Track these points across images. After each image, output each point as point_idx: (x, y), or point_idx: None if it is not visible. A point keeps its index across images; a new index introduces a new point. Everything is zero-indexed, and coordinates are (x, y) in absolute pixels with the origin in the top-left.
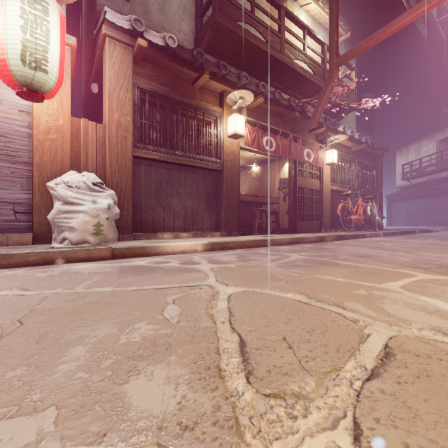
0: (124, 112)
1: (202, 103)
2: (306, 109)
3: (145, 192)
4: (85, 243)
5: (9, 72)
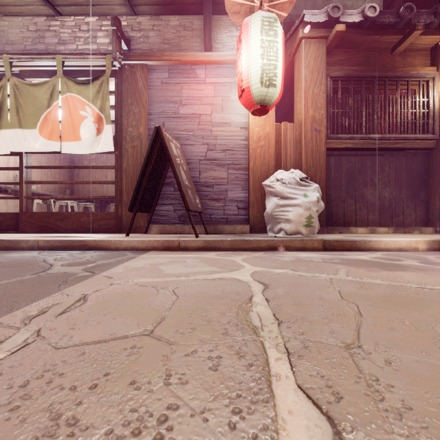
0: (318, 106)
1: (406, 70)
2: None
3: (335, 184)
4: (298, 234)
5: (250, 96)
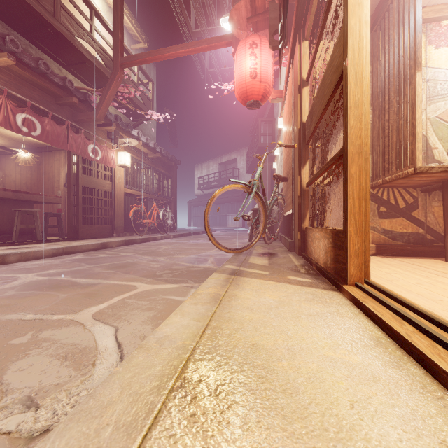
0: None
1: None
2: (90, 99)
3: None
4: None
5: None
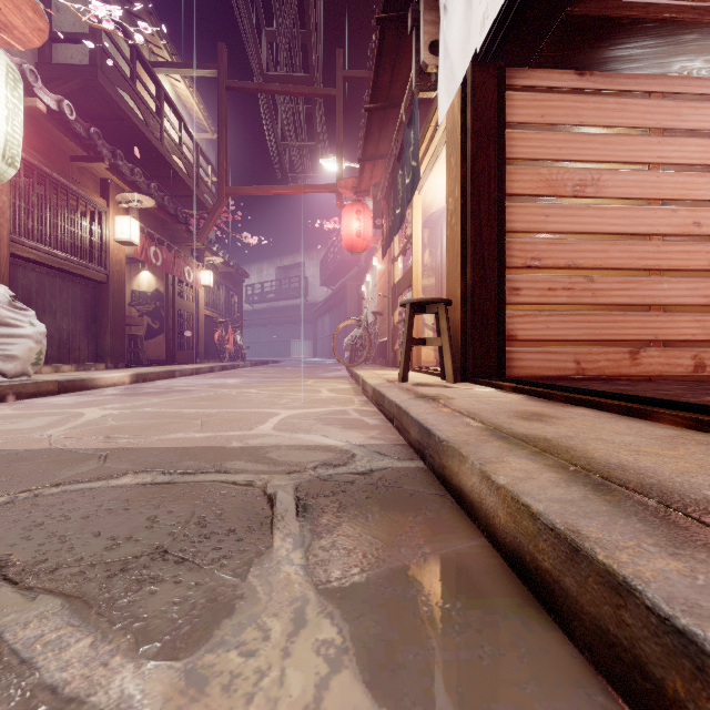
0: None
1: (86, 191)
2: (190, 222)
3: None
4: (22, 376)
5: None
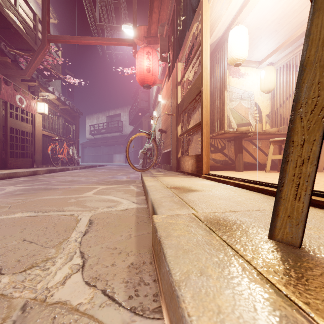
0: None
1: None
2: (19, 60)
3: None
4: None
5: None
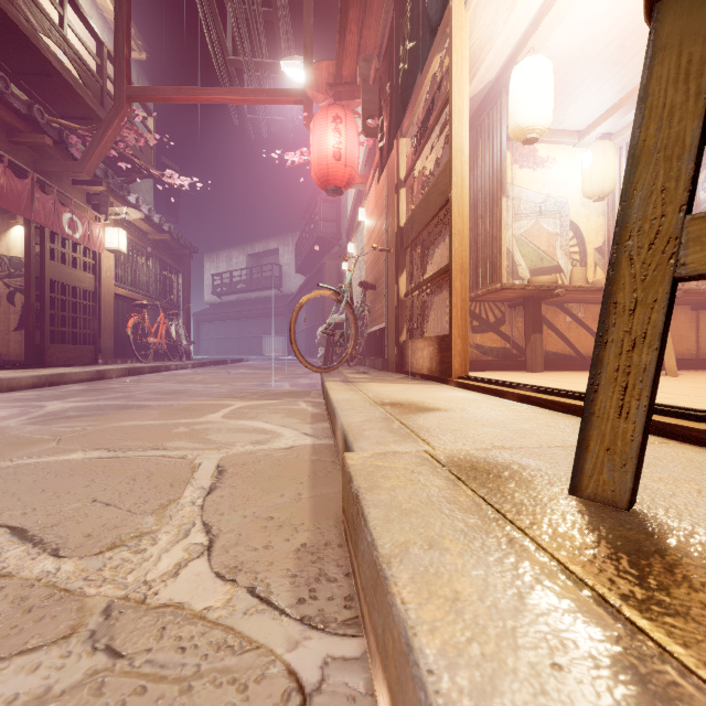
0: None
1: None
2: (68, 140)
3: None
4: None
5: None
